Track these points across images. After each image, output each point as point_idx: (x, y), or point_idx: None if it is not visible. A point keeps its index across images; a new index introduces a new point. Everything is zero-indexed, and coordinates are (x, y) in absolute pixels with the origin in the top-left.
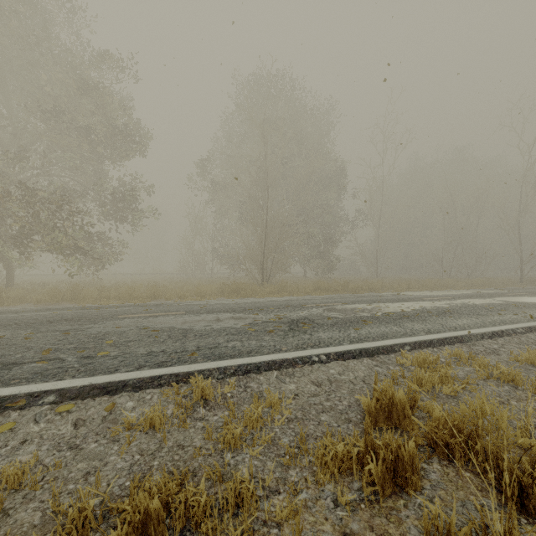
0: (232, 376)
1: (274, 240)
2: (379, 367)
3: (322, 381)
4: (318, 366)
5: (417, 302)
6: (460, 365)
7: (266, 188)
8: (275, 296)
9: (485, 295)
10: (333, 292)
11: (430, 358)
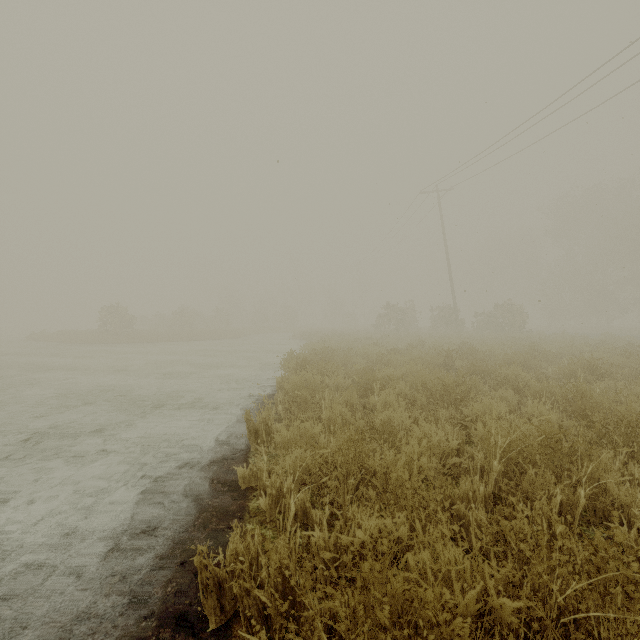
0: None
1: None
2: None
3: None
4: None
5: None
6: None
7: None
8: None
9: None
10: None
11: None
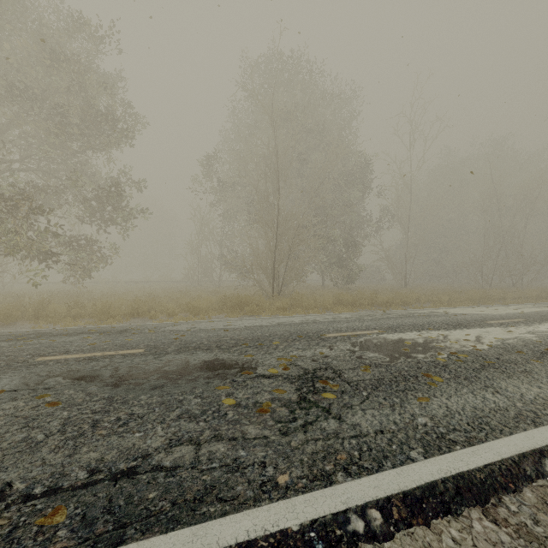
0: None
1: (287, 244)
2: None
3: None
4: None
5: (484, 329)
6: None
7: (277, 181)
8: (286, 314)
9: None
10: (358, 307)
11: None
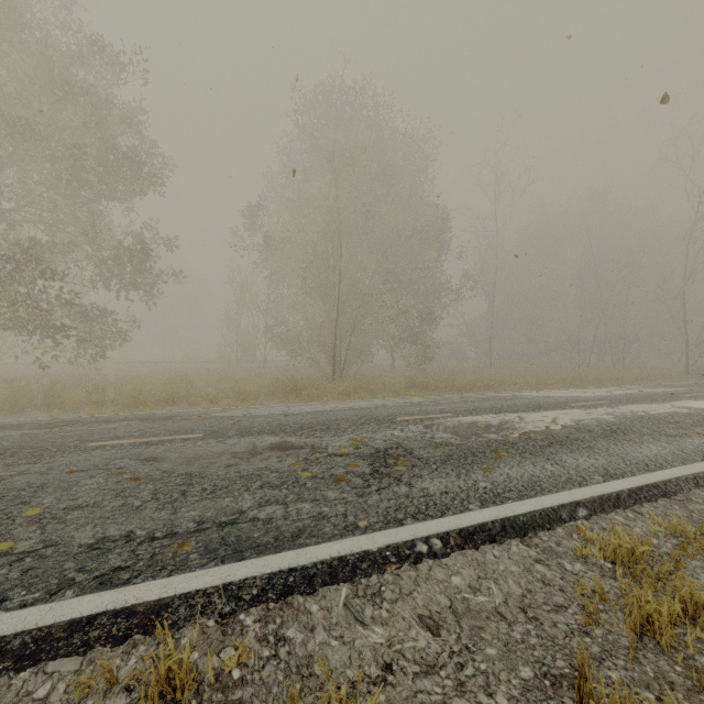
0: (253, 605)
1: (350, 317)
2: (545, 565)
3: (440, 615)
4: (429, 567)
5: (564, 411)
6: (693, 557)
7: (339, 242)
8: (350, 399)
9: (654, 397)
10: (434, 391)
11: (644, 549)
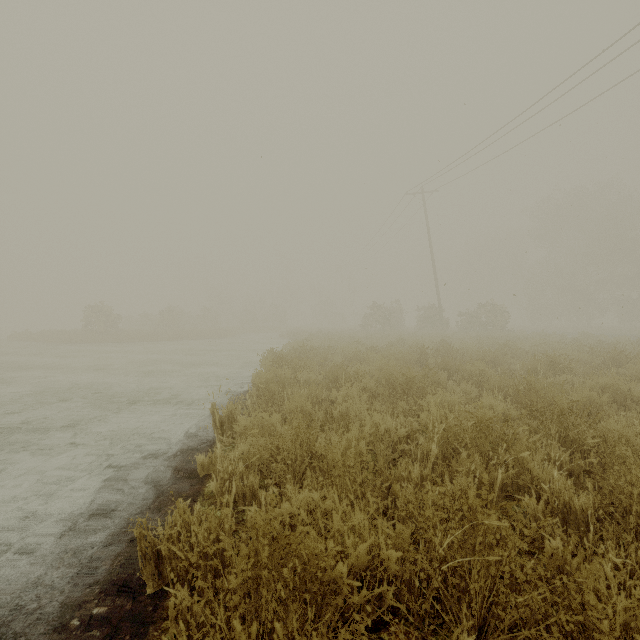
0: None
1: None
2: None
3: None
4: None
5: None
6: None
7: None
8: None
9: None
10: None
11: None
